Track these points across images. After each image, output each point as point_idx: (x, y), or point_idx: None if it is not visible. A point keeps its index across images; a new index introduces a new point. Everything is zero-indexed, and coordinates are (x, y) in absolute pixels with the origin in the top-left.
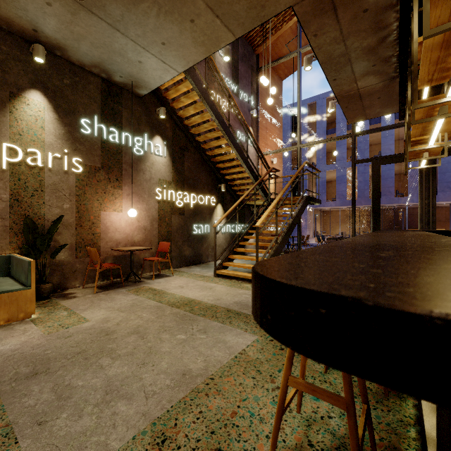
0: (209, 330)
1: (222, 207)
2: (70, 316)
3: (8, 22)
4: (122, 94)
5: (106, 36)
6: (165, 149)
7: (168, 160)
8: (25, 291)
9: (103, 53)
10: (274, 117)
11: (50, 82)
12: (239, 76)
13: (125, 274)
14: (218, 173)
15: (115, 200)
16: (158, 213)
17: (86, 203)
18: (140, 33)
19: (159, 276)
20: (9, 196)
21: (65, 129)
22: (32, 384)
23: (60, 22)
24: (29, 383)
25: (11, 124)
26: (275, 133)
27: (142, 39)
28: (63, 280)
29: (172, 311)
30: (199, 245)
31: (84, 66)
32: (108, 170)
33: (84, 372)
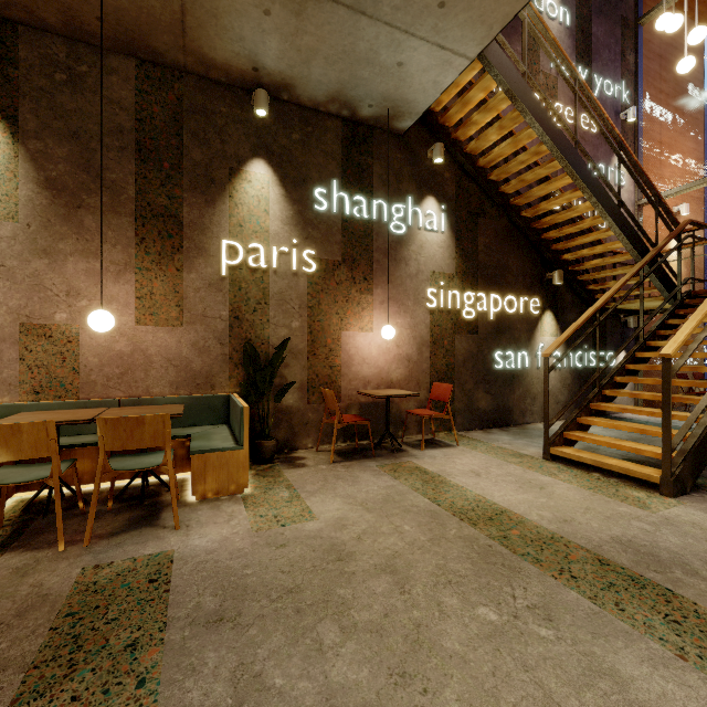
0: (560, 614)
1: (554, 317)
2: (291, 501)
3: (226, 69)
4: (372, 138)
5: (345, 35)
6: (442, 217)
7: (447, 237)
8: (236, 452)
9: (342, 72)
10: (681, 114)
11: (275, 142)
12: (592, 48)
13: (377, 434)
14: (545, 251)
15: (362, 312)
16: (431, 331)
17: (321, 319)
18: (399, 1)
19: (432, 444)
20: (229, 313)
21: (294, 208)
22: (209, 644)
23: (282, 39)
24: (206, 640)
25: (231, 213)
26: (683, 149)
27: (403, 12)
28: (292, 436)
29: (460, 530)
30: (505, 391)
31: (319, 106)
32: (352, 265)
33: (289, 649)
